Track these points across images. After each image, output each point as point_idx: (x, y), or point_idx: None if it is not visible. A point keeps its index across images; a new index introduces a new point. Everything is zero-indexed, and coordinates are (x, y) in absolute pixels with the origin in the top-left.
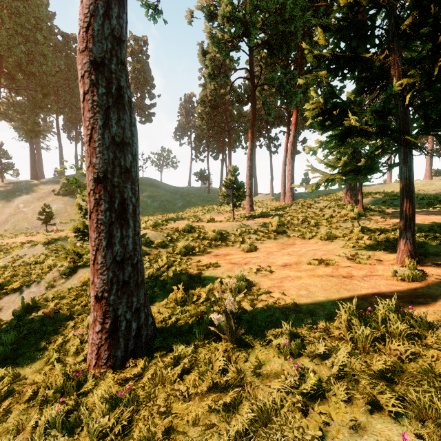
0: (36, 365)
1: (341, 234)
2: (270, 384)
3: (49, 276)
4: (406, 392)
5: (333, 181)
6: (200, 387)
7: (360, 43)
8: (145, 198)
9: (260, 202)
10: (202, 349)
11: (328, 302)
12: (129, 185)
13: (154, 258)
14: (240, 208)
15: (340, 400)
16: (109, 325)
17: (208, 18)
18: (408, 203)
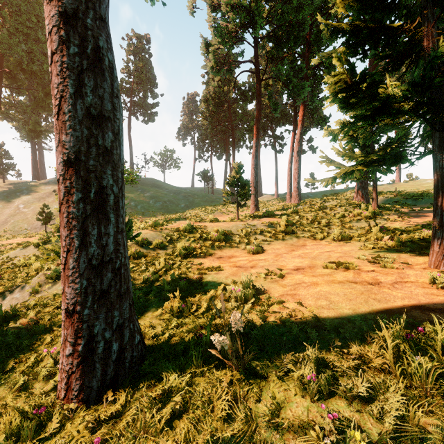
0: None
1: (356, 234)
2: (294, 443)
3: (35, 280)
4: None
5: (351, 174)
6: (196, 442)
7: (385, 14)
8: (147, 199)
9: (265, 203)
10: (201, 379)
11: (356, 315)
12: (109, 170)
13: (151, 261)
14: (244, 208)
15: None
16: (82, 347)
17: (211, 8)
18: None
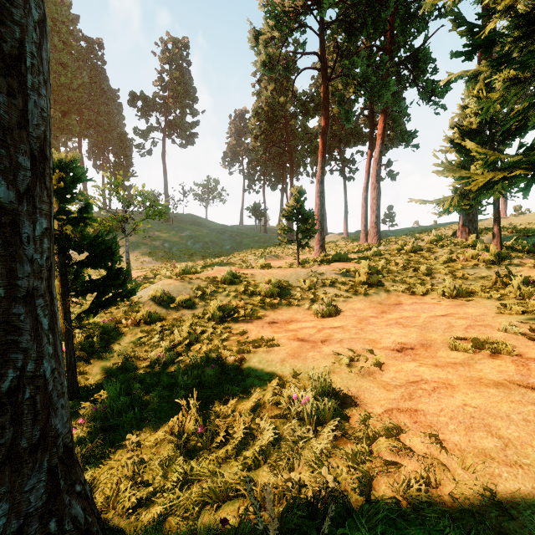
0: None
1: (478, 288)
2: None
3: None
4: None
5: (491, 189)
6: None
7: None
8: (184, 239)
9: (332, 243)
10: None
11: None
12: None
13: (169, 327)
14: (305, 251)
15: None
16: None
17: None
18: None
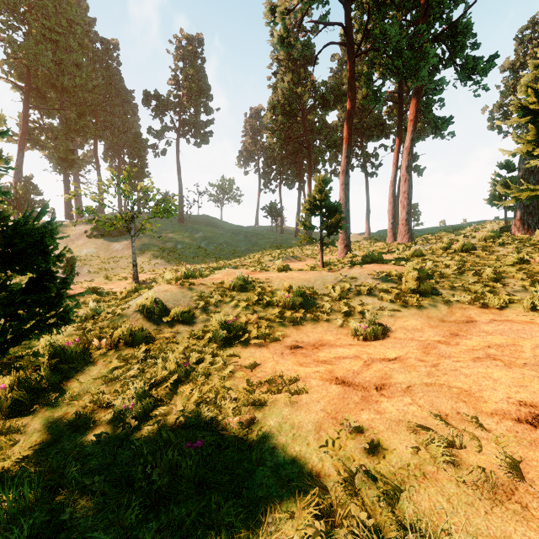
0: None
1: None
2: None
3: None
4: None
5: None
6: None
7: None
8: (198, 240)
9: (354, 244)
10: None
11: None
12: None
13: (155, 352)
14: (325, 251)
15: None
16: None
17: None
18: None
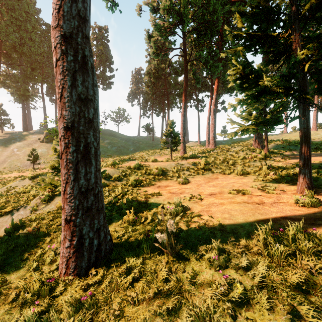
0: (19, 272)
1: (252, 171)
2: (204, 292)
3: (33, 202)
4: (321, 303)
5: (247, 131)
6: (147, 293)
7: (269, 25)
8: (106, 145)
9: (191, 147)
10: (149, 261)
11: (246, 223)
12: (91, 132)
13: (112, 189)
14: (176, 152)
15: (263, 308)
16: (76, 242)
17: (152, 11)
18: (306, 147)
